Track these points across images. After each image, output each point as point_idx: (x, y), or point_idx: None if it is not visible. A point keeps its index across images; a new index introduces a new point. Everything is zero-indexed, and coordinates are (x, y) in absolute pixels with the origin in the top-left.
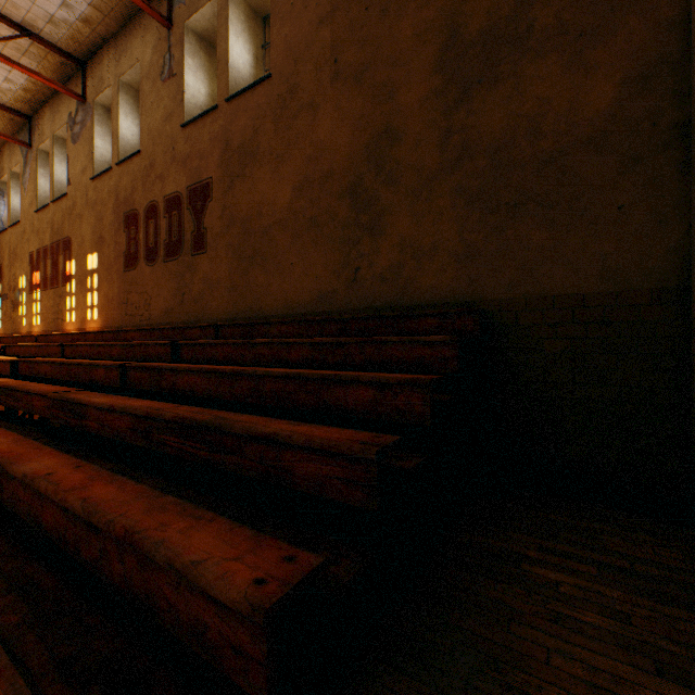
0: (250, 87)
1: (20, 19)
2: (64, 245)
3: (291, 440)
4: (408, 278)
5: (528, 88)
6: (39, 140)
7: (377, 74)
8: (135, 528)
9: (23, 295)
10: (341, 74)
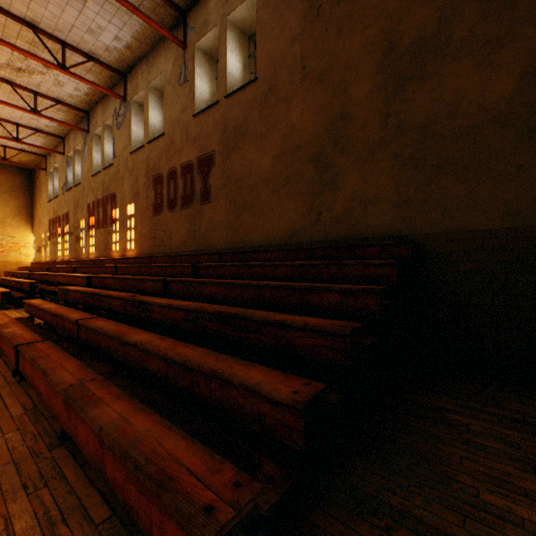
0: (242, 87)
1: (88, 50)
2: (111, 199)
3: (294, 324)
4: (357, 219)
5: (447, 82)
6: (94, 128)
7: (334, 75)
8: (215, 368)
9: (83, 233)
10: (308, 76)
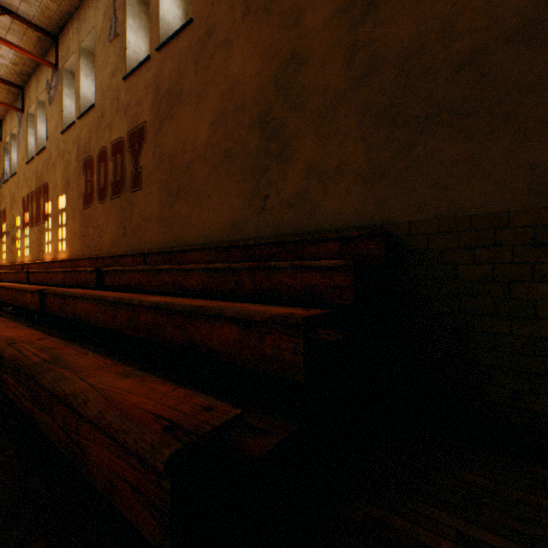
0: (175, 34)
1: None
2: (44, 190)
3: (83, 409)
4: (314, 203)
5: None
6: (28, 106)
7: (284, 1)
8: None
9: (18, 232)
10: (252, 7)
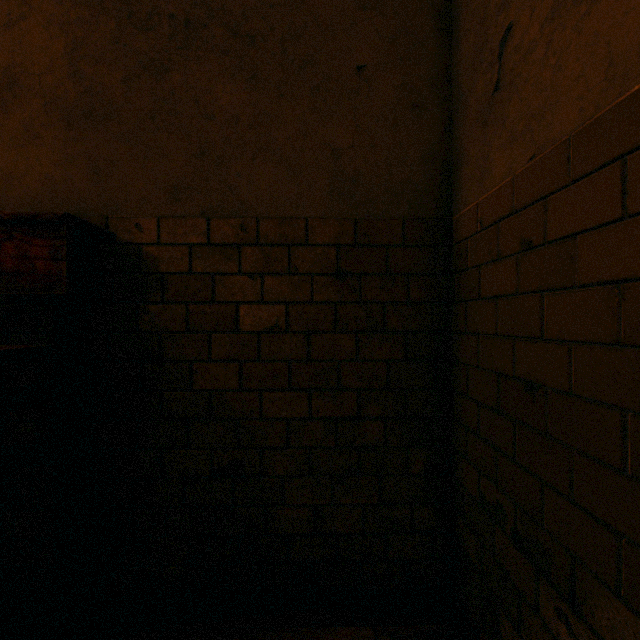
0: None
1: None
2: None
3: None
4: None
5: None
6: None
7: None
8: None
9: None
10: None
